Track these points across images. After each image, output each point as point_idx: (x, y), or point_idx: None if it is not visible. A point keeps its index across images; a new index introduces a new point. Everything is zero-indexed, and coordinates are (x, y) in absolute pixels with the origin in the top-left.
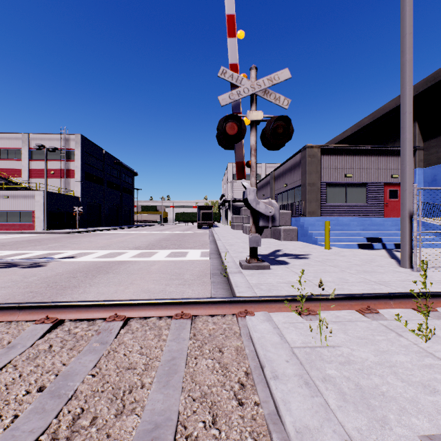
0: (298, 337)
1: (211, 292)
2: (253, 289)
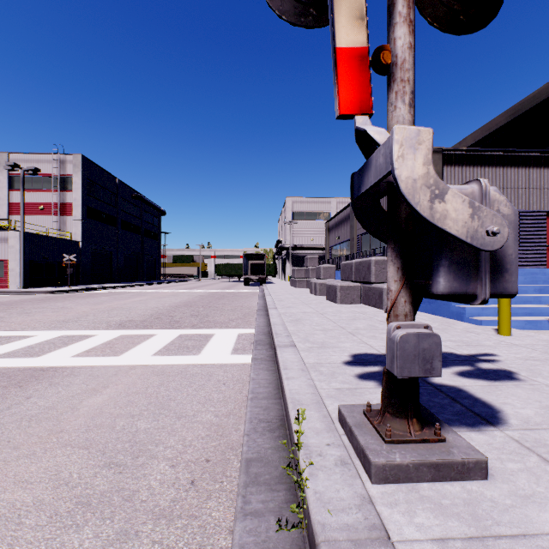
0: None
1: None
2: None
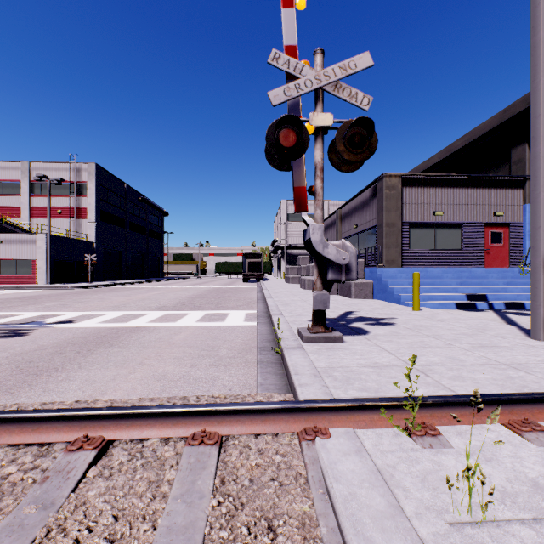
0: (420, 493)
1: (258, 380)
2: (323, 379)
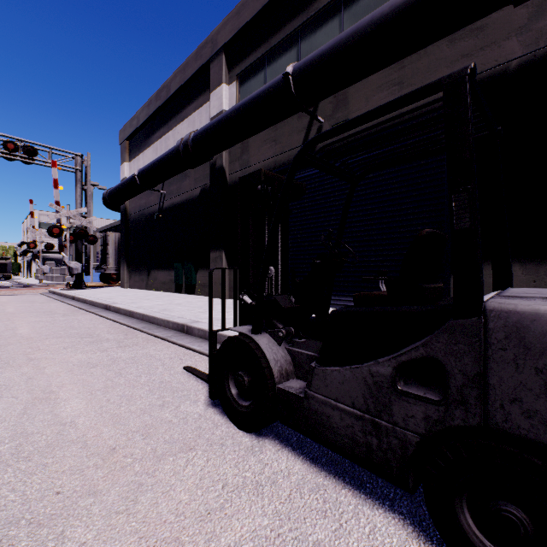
0: None
1: None
2: None
